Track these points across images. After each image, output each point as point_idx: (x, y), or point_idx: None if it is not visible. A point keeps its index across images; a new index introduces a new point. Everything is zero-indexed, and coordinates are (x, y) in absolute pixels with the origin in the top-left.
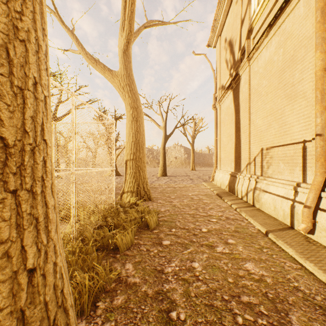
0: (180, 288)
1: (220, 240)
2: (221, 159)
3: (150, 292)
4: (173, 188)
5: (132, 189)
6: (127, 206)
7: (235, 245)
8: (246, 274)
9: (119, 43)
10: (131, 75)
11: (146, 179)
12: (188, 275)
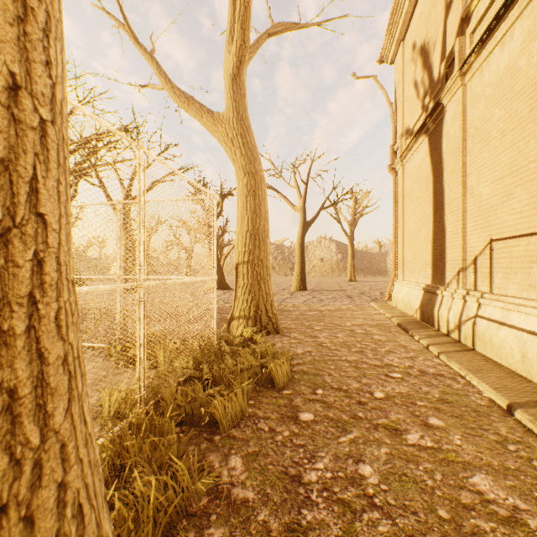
0: (335, 522)
1: (412, 418)
2: (406, 262)
3: (274, 525)
4: (318, 312)
5: (247, 313)
6: (237, 342)
7: (444, 430)
8: (478, 502)
9: (225, 64)
10: (245, 118)
11: (271, 296)
12: (351, 493)
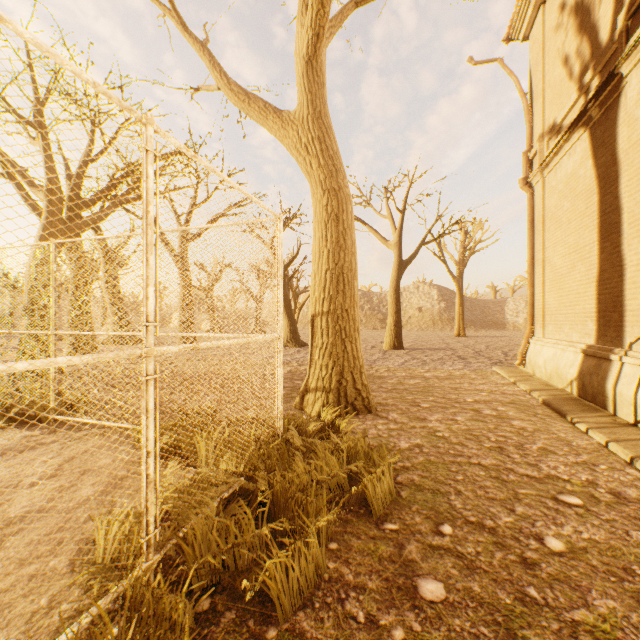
0: None
1: None
2: (548, 312)
3: None
4: (422, 380)
5: (327, 383)
6: (313, 430)
7: None
8: None
9: (297, 43)
10: (325, 116)
11: (359, 360)
12: None
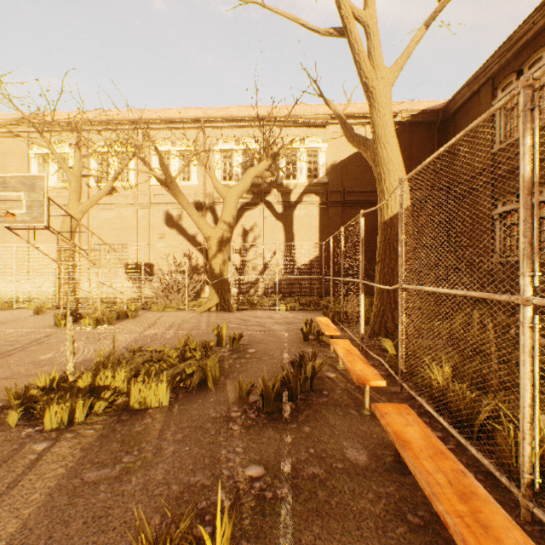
0: None
1: None
2: None
3: None
4: None
5: None
6: None
7: None
8: None
9: None
10: None
11: None
12: None
